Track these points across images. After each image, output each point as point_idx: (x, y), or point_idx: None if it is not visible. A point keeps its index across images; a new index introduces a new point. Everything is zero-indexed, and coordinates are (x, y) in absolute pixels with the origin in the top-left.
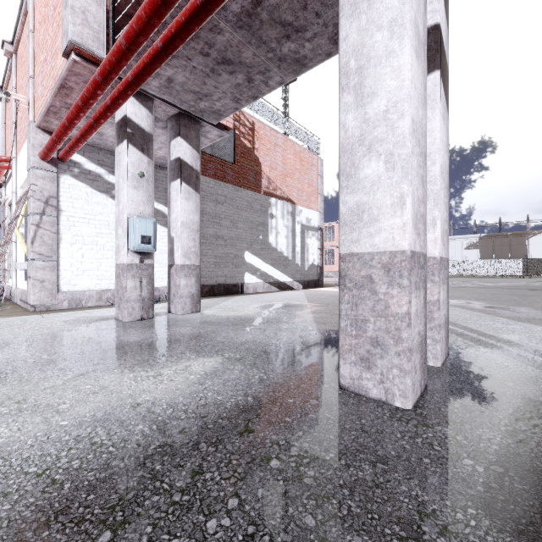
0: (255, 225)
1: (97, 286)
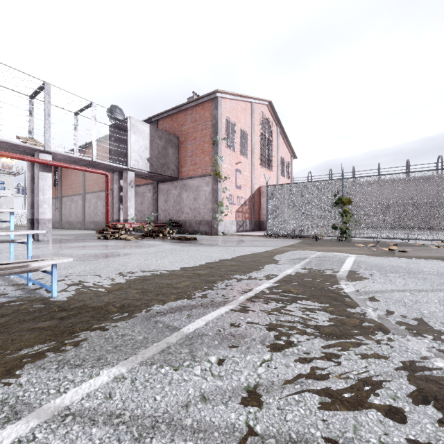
0: None
1: None
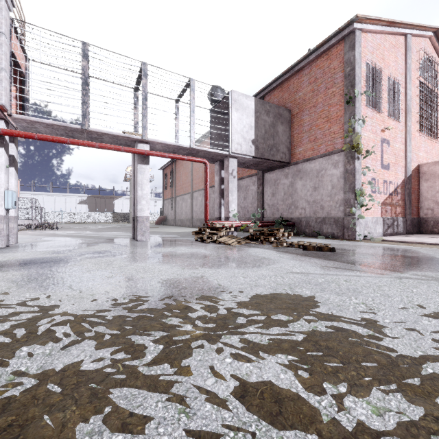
0: None
1: None
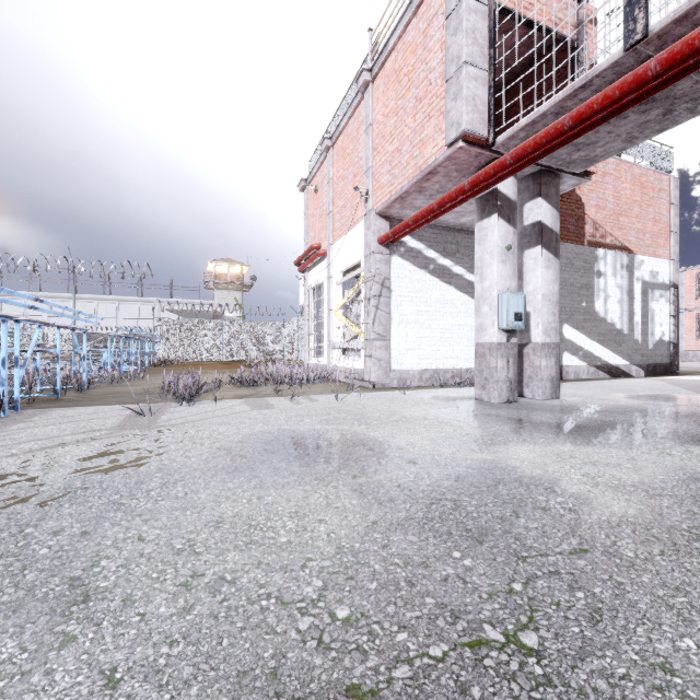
0: (576, 289)
1: (418, 366)
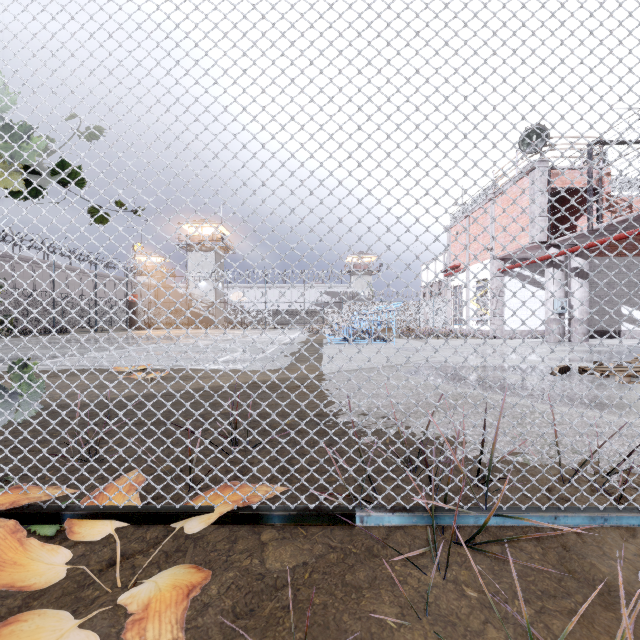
0: (633, 284)
1: (519, 329)
